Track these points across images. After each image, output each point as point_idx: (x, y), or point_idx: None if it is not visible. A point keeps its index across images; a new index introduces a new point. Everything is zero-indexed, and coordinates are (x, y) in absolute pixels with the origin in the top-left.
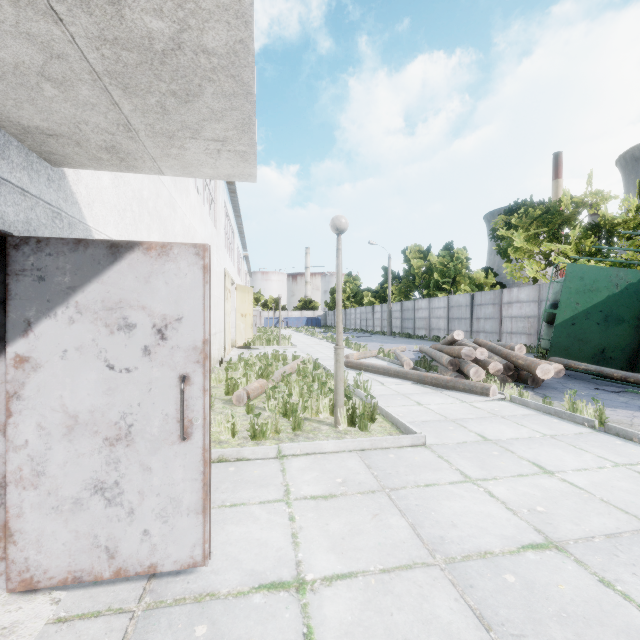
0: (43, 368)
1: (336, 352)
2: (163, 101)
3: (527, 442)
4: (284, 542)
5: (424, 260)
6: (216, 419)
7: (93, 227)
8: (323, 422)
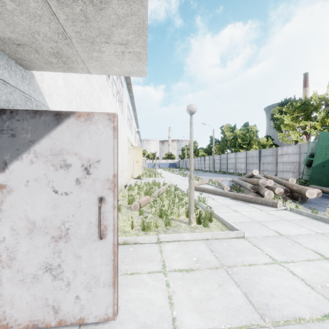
0: (14, 192)
1: (190, 182)
2: (85, 9)
3: (307, 237)
4: (164, 302)
5: (232, 132)
6: (122, 218)
7: (52, 109)
8: (182, 221)
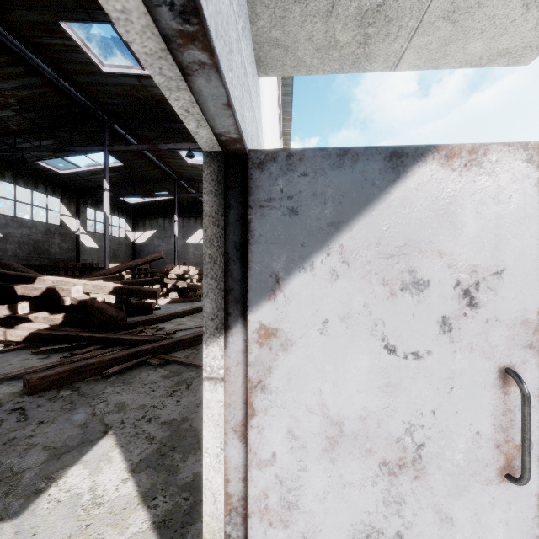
0: (295, 346)
1: None
2: None
3: None
4: None
5: None
6: None
7: None
8: None
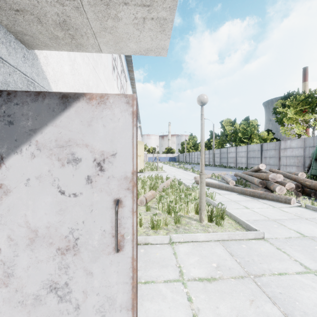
0: (12, 192)
1: (201, 177)
2: None
3: None
4: None
5: (232, 126)
6: None
7: None
8: (192, 218)
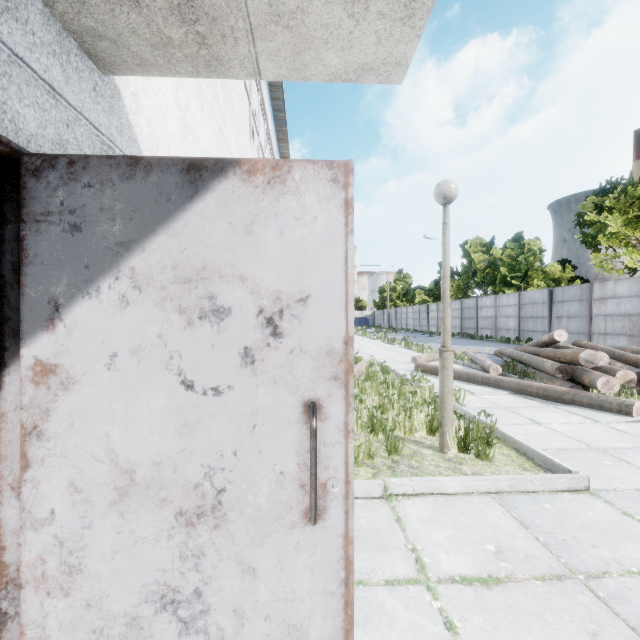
0: (78, 385)
1: (442, 356)
2: None
3: None
4: None
5: (486, 254)
6: None
7: None
8: (422, 443)
